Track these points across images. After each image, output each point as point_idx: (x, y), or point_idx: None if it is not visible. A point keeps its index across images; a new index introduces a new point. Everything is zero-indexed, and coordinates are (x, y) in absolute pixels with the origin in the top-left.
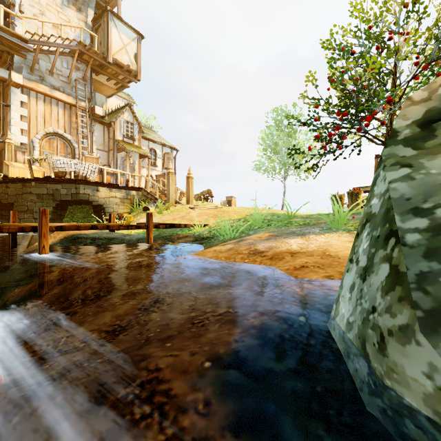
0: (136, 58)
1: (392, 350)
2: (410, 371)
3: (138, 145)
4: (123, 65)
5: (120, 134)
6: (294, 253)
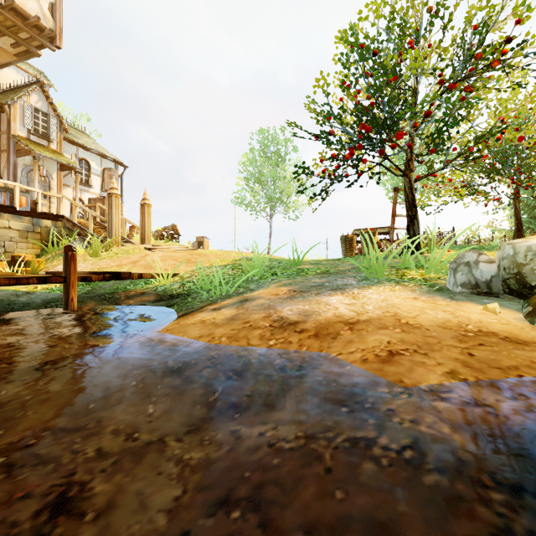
0: (53, 12)
1: None
2: None
3: (56, 149)
4: (28, 15)
5: (23, 128)
6: (352, 323)
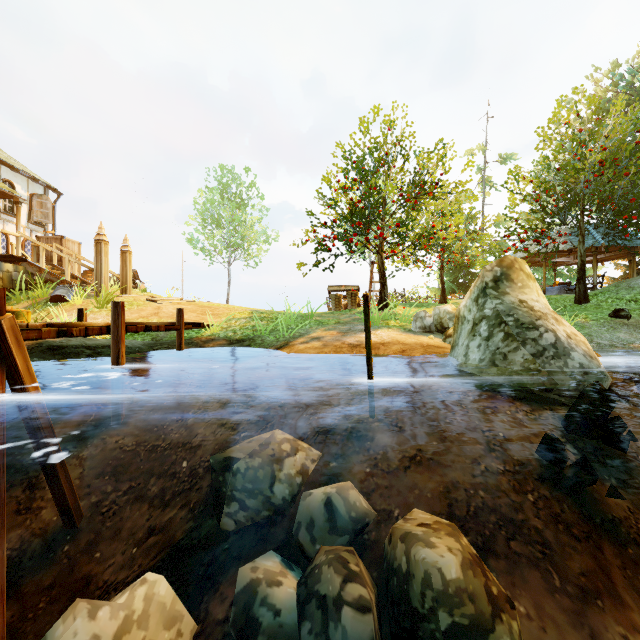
0: None
1: (510, 356)
2: (517, 359)
3: None
4: None
5: None
6: (383, 343)
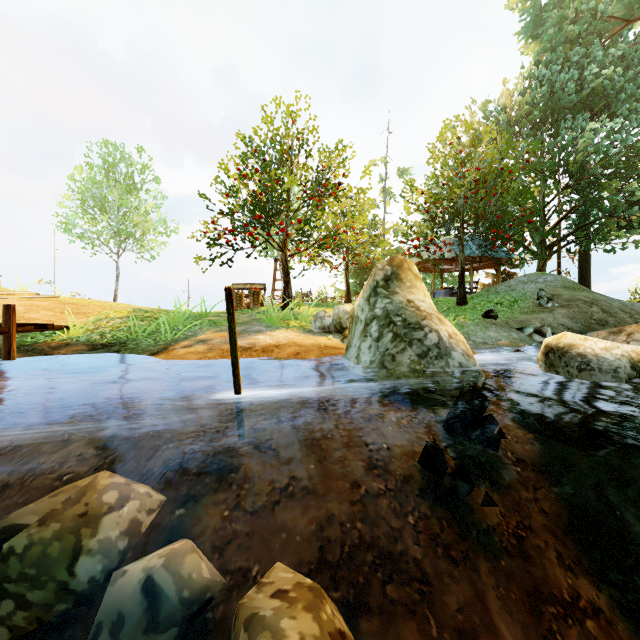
0: None
1: (398, 358)
2: (404, 360)
3: None
4: None
5: None
6: (277, 346)
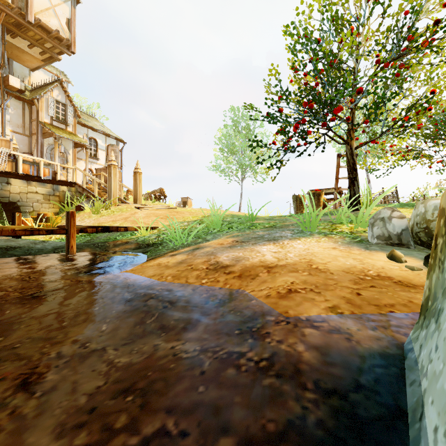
0: (69, 25)
1: None
2: None
3: (72, 131)
4: (51, 30)
5: (47, 116)
6: (271, 267)
